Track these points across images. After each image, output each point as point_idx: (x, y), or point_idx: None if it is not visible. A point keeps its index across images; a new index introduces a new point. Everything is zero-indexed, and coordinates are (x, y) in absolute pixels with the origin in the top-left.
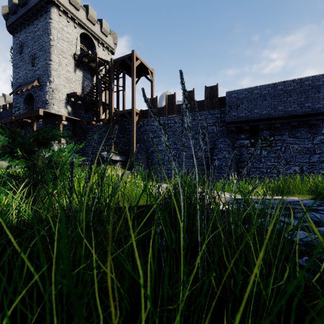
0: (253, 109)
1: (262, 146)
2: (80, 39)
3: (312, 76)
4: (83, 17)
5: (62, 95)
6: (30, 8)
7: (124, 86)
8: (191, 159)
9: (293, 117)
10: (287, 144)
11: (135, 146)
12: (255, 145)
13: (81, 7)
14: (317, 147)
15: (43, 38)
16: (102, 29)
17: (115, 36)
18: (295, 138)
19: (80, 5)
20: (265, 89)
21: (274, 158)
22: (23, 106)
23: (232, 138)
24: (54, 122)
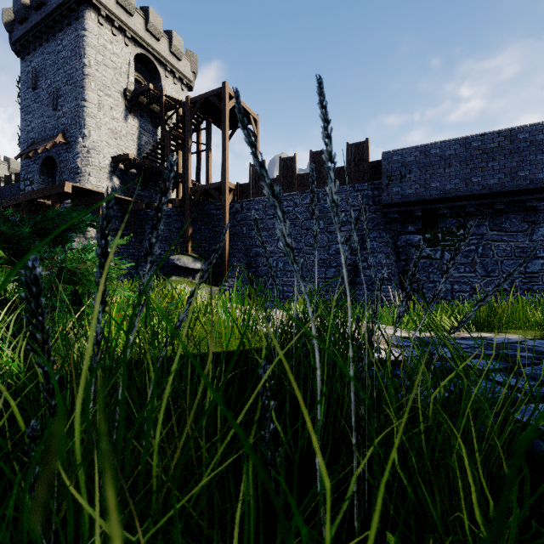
0: (429, 181)
1: (444, 244)
2: (135, 65)
3: (530, 124)
4: (140, 28)
5: (103, 160)
6: (50, 12)
7: (209, 144)
8: (323, 268)
9: (498, 195)
10: (488, 241)
11: (227, 245)
12: (433, 243)
13: (136, 11)
14: (539, 247)
15: (72, 63)
16: (171, 47)
17: (194, 59)
18: (501, 231)
19: (134, 7)
20: (449, 147)
21: (464, 265)
22: (38, 178)
23: (392, 232)
24: (90, 204)
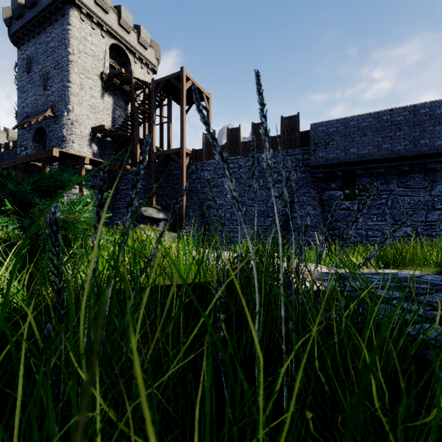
0: (348, 147)
1: (360, 198)
2: (110, 53)
3: (430, 101)
4: (114, 23)
5: (84, 130)
6: (41, 10)
7: (169, 117)
8: (262, 217)
9: (403, 159)
10: (396, 195)
11: (185, 199)
12: (351, 198)
13: (111, 9)
14: (437, 200)
15: (59, 51)
16: (139, 38)
17: (158, 48)
18: (406, 188)
19: (109, 6)
20: (364, 120)
21: (376, 215)
22: (31, 145)
23: (318, 189)
24: (74, 166)
